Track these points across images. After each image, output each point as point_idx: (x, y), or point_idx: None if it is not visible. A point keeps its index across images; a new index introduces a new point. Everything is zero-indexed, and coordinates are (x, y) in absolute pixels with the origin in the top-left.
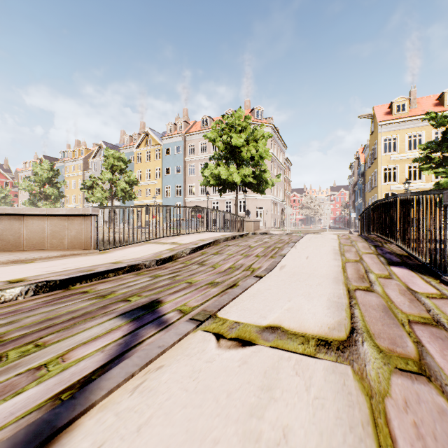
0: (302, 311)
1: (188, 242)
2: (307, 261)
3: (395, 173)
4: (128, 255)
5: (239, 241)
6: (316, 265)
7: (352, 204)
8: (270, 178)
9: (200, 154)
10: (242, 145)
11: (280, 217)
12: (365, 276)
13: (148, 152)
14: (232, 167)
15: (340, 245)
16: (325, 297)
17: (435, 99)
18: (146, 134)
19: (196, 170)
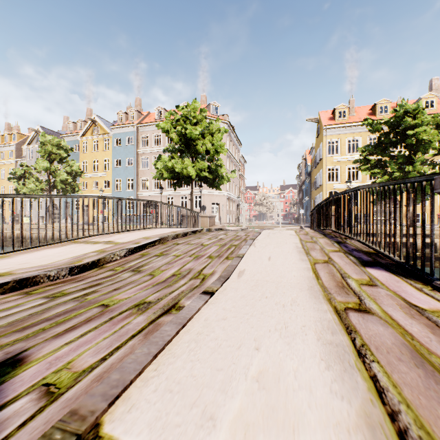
0: (285, 380)
1: (128, 241)
2: (270, 263)
3: (336, 174)
4: (34, 260)
5: (190, 239)
6: (281, 269)
7: (300, 202)
8: (226, 173)
9: (154, 146)
10: (197, 138)
11: (235, 213)
12: (344, 284)
13: (96, 142)
14: (187, 160)
15: (302, 242)
16: (311, 331)
17: (368, 109)
18: (93, 121)
19: (149, 163)
